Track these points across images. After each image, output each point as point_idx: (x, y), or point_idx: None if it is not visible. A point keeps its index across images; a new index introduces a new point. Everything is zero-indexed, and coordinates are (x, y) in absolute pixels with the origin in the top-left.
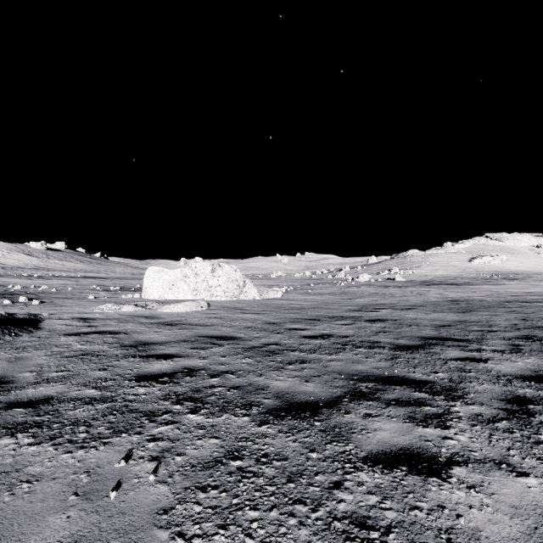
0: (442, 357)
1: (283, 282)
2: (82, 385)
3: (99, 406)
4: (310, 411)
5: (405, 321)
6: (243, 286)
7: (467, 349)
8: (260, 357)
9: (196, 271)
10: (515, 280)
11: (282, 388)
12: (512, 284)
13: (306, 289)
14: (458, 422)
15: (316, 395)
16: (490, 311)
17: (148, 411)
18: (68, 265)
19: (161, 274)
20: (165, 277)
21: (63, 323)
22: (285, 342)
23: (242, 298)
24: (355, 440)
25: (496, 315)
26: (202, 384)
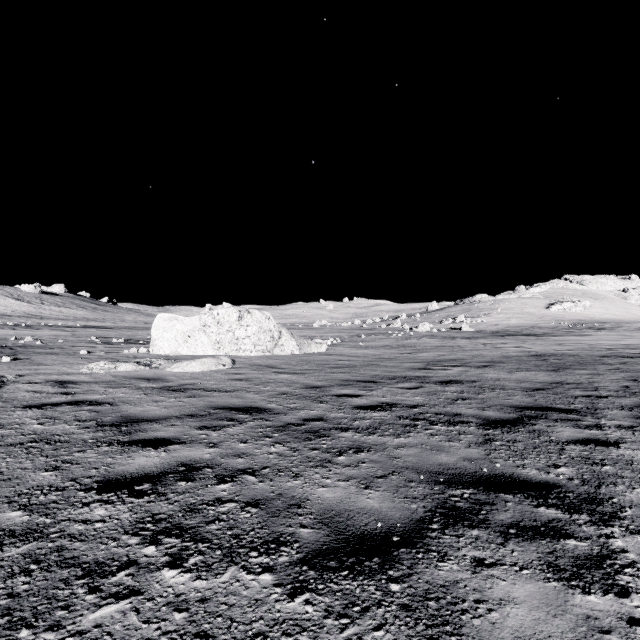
0: (554, 439)
1: (328, 333)
2: (5, 502)
3: (11, 552)
4: (378, 557)
5: (485, 384)
6: (278, 337)
7: (583, 424)
8: (297, 442)
9: (218, 318)
10: (603, 330)
11: (331, 502)
12: (600, 335)
13: (356, 341)
14: (637, 578)
15: (385, 518)
16: (589, 369)
17: (95, 563)
18: (66, 313)
19: (174, 323)
20: (179, 327)
21: (30, 389)
22: (332, 416)
23: (277, 352)
24: (472, 635)
25: (598, 374)
26: (202, 497)
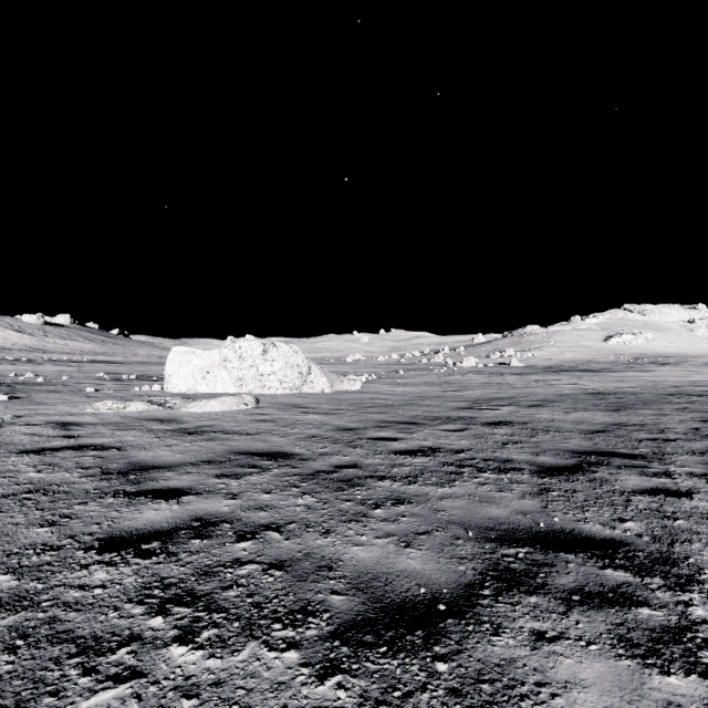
0: (618, 488)
1: (363, 369)
2: None
3: None
4: (422, 629)
5: (539, 425)
6: (307, 374)
7: (649, 472)
8: (328, 493)
9: (241, 352)
10: (667, 365)
11: (366, 563)
12: (664, 371)
13: (394, 378)
14: None
15: (429, 582)
16: (653, 409)
17: (91, 638)
18: (72, 346)
19: (191, 357)
20: (197, 362)
21: (28, 432)
22: (368, 462)
23: (305, 390)
24: None
25: (664, 414)
26: (218, 558)
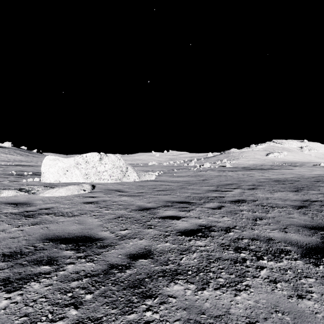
0: None
1: (156, 168)
2: None
3: None
4: None
5: (263, 202)
6: (125, 171)
7: None
8: (111, 320)
9: (86, 159)
10: (296, 166)
11: None
12: (297, 169)
13: (172, 173)
14: None
15: None
16: (316, 190)
17: None
18: (10, 157)
19: (56, 162)
20: (60, 164)
21: None
22: (159, 247)
23: (124, 180)
24: None
25: None
26: None
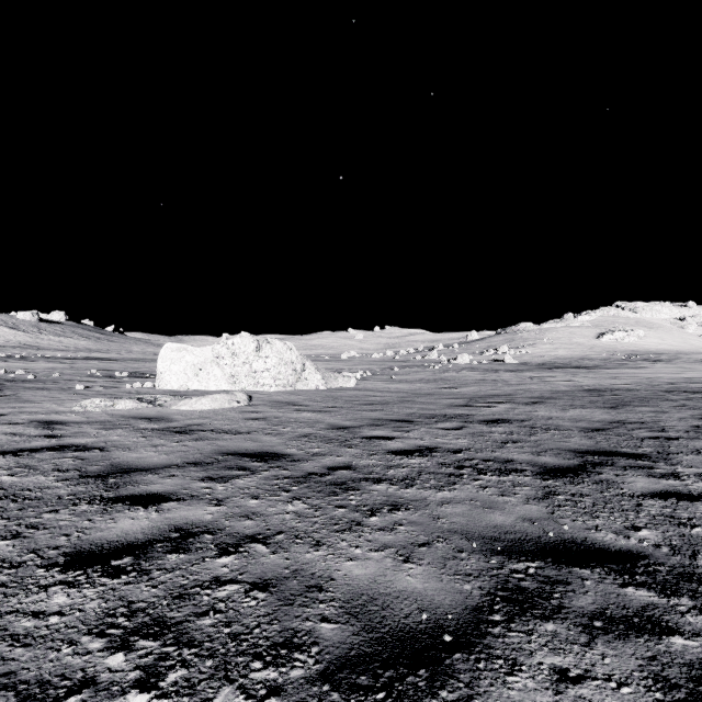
0: (626, 491)
1: (358, 365)
2: None
3: None
4: (426, 667)
5: (537, 423)
6: (301, 370)
7: (657, 473)
8: (320, 498)
9: (233, 349)
10: (659, 362)
11: (361, 582)
12: (657, 367)
13: (389, 375)
14: None
15: (431, 605)
16: (651, 406)
17: (36, 684)
18: (67, 343)
19: (183, 354)
20: (189, 358)
21: (8, 431)
22: (362, 463)
23: (300, 387)
24: None
25: (662, 411)
26: (196, 576)
